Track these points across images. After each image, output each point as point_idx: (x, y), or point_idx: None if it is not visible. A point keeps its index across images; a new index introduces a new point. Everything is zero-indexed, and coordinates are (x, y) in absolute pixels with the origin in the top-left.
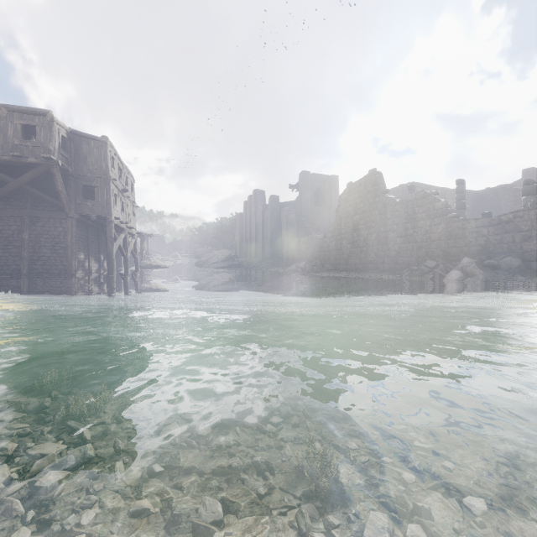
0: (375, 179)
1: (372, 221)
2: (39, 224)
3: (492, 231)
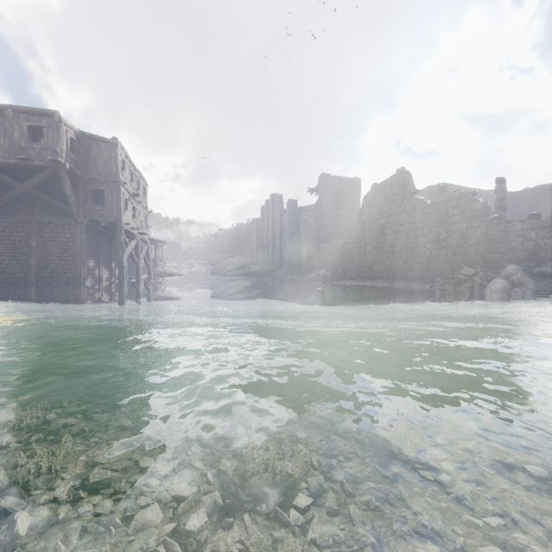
0: (403, 179)
1: (399, 225)
2: (48, 230)
3: (542, 234)
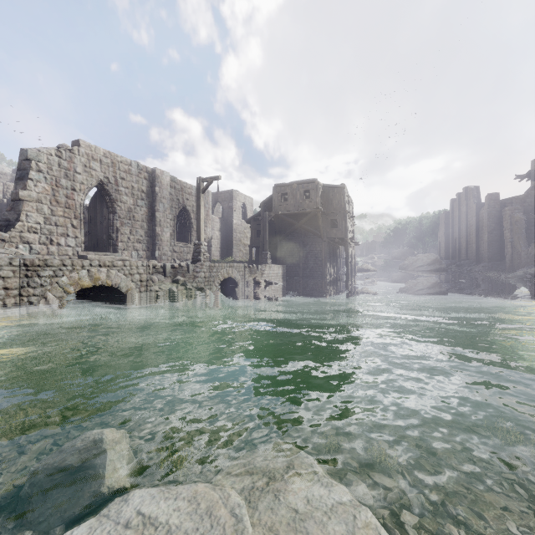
0: None
1: None
2: (307, 246)
3: None
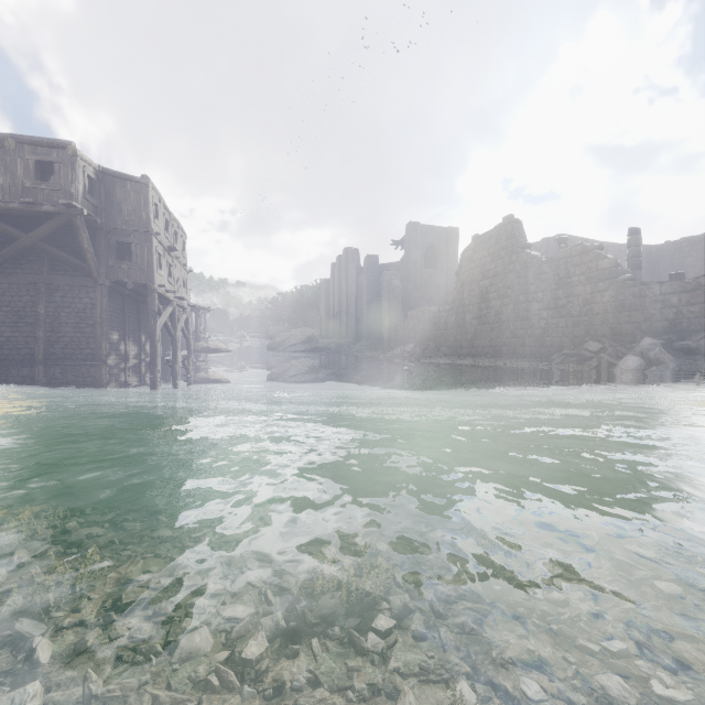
0: (512, 229)
1: (507, 288)
2: (59, 294)
3: (686, 299)
